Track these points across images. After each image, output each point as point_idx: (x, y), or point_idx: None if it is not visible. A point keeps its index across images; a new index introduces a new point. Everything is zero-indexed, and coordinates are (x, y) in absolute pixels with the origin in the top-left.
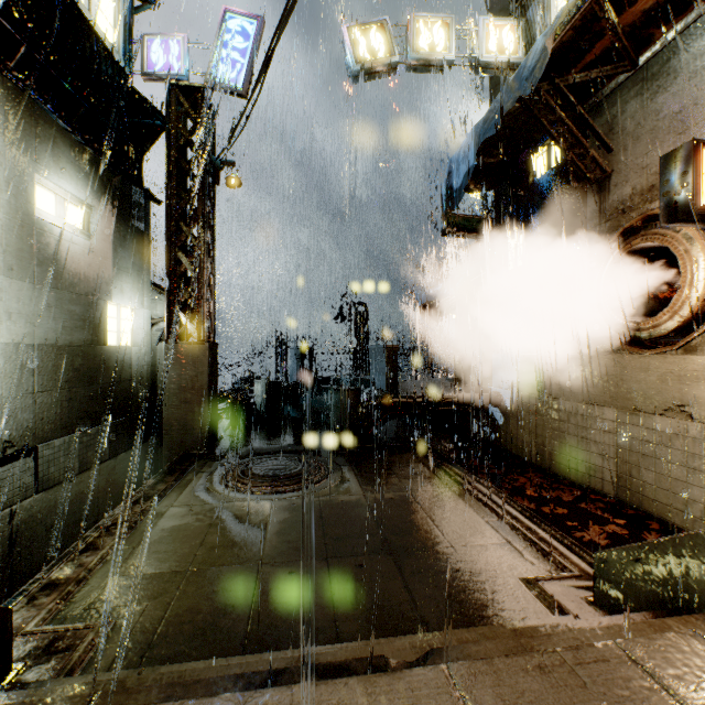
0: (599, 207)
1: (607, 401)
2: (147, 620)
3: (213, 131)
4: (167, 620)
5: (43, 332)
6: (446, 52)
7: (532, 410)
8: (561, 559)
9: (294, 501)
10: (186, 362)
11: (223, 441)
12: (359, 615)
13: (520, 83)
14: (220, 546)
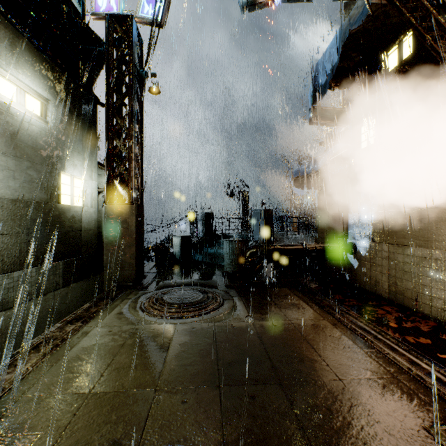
0: None
1: None
2: None
3: (140, 52)
4: None
5: (3, 188)
6: None
7: (385, 255)
8: None
9: (194, 326)
10: (120, 218)
11: (147, 276)
12: None
13: None
14: (125, 368)
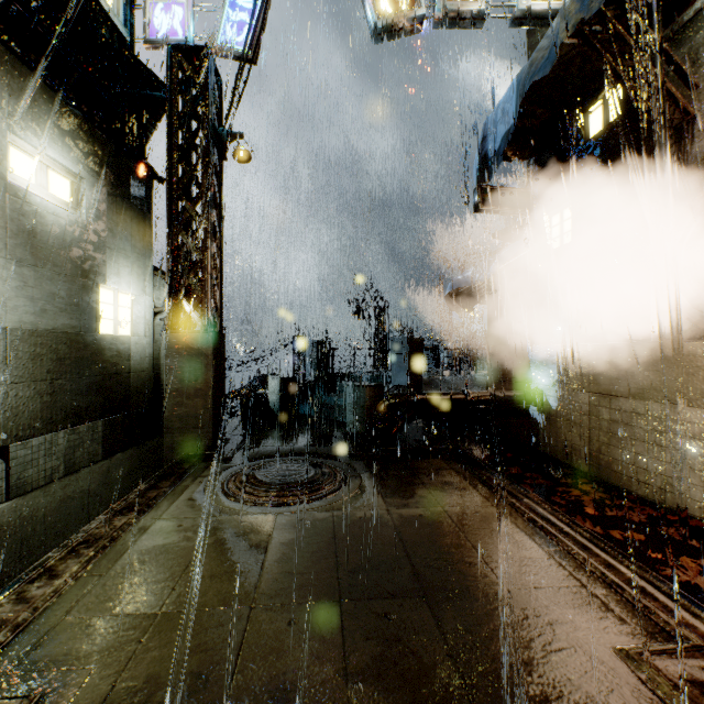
0: (678, 160)
1: (690, 399)
2: (85, 697)
3: (219, 101)
4: (113, 699)
5: (18, 314)
6: (480, 1)
7: (584, 410)
8: (667, 617)
9: (303, 516)
10: (189, 354)
11: (230, 440)
12: (384, 703)
13: (582, 2)
14: (206, 578)
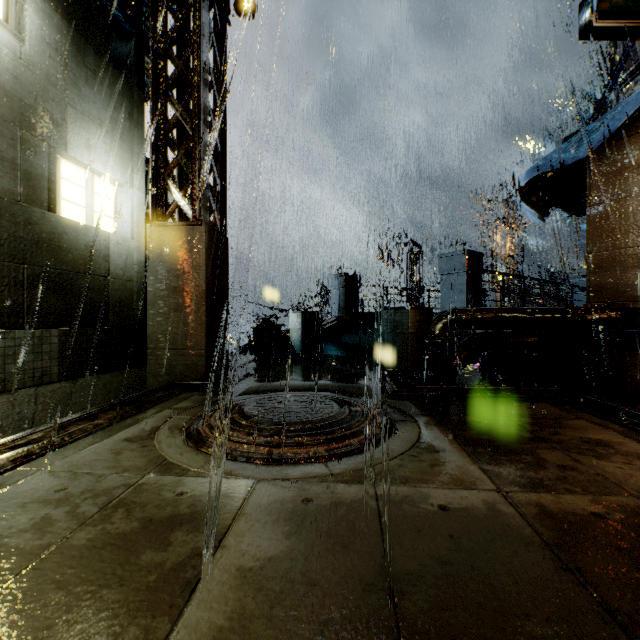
0: None
1: None
2: None
3: None
4: None
5: None
6: None
7: None
8: None
9: (309, 492)
10: (177, 253)
11: (234, 372)
12: None
13: None
14: None
